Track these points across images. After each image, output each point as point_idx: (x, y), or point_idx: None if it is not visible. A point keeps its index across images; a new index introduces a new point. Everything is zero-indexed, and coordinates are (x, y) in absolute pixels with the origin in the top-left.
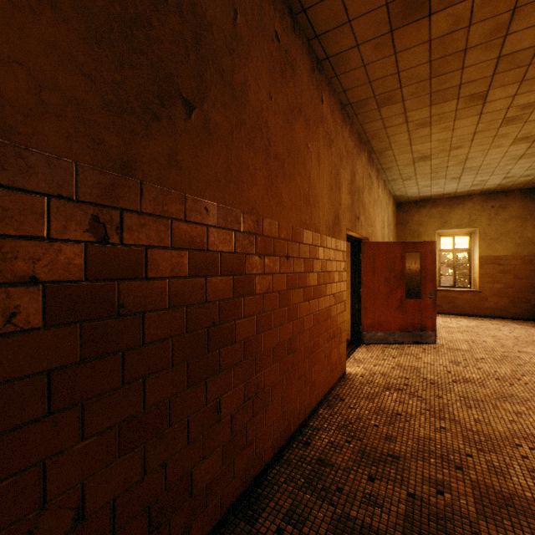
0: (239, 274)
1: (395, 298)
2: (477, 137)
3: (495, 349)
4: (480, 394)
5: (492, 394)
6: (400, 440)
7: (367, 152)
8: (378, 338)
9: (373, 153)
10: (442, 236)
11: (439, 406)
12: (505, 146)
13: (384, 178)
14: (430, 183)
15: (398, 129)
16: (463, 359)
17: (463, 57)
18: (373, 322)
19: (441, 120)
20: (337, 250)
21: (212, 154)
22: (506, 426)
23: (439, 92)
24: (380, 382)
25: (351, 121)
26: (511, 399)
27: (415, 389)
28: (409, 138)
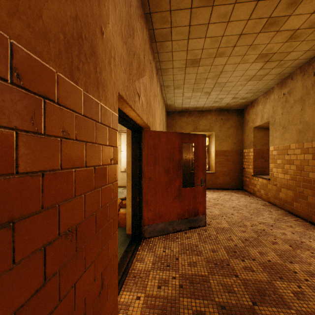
0: None
1: (174, 187)
2: (239, 43)
3: (245, 223)
4: None
5: None
6: None
7: (148, 34)
8: (159, 229)
9: (154, 41)
10: None
11: None
12: (249, 63)
13: (161, 83)
14: (191, 95)
15: (182, 0)
16: (234, 245)
17: None
18: (154, 214)
19: None
20: (89, 118)
21: None
22: None
23: None
24: None
25: None
26: None
27: None
28: (189, 23)
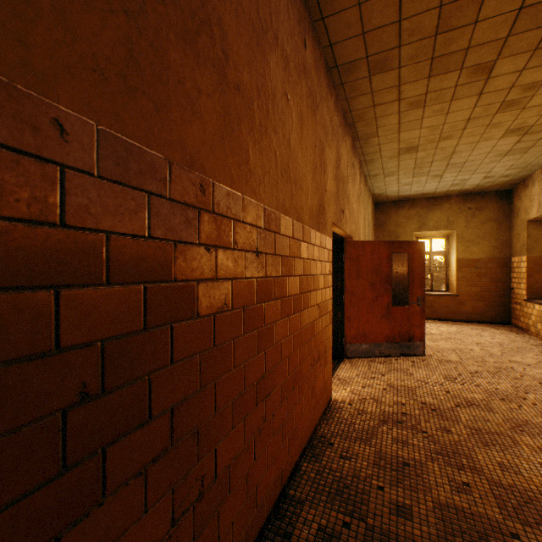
0: (161, 280)
1: (382, 304)
2: (470, 125)
3: (485, 360)
4: (491, 424)
5: (505, 423)
6: (417, 513)
7: (351, 137)
8: (363, 350)
9: (357, 140)
10: (420, 238)
11: (451, 446)
12: (495, 139)
13: (366, 173)
14: (412, 181)
15: (388, 109)
16: (457, 374)
17: (480, 3)
18: (357, 332)
19: (437, 100)
20: (322, 247)
21: (81, 5)
22: (539, 474)
23: (442, 57)
24: (374, 412)
25: (336, 93)
26: (528, 429)
27: (416, 420)
28: (398, 122)
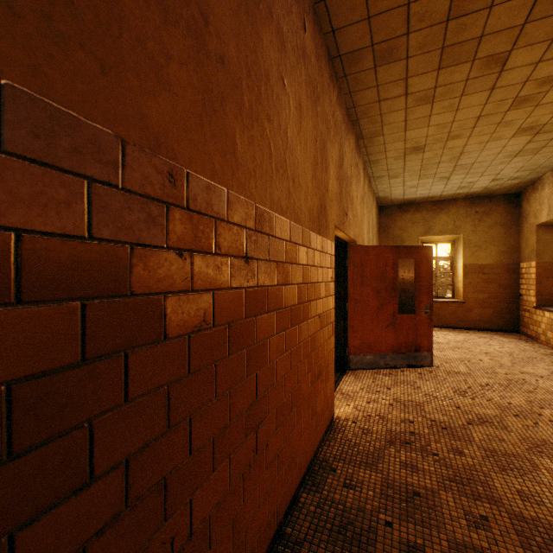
0: (109, 295)
1: (387, 313)
2: (480, 123)
3: (495, 371)
4: (507, 444)
5: (522, 443)
6: None
7: (355, 136)
8: (367, 362)
9: (361, 138)
10: (425, 243)
11: (465, 471)
12: (505, 139)
13: (370, 174)
14: (418, 183)
15: (394, 105)
16: (467, 387)
17: None
18: (361, 343)
19: (447, 95)
20: (323, 252)
21: None
22: None
23: (453, 47)
24: (380, 431)
25: (339, 86)
26: (546, 450)
27: (425, 440)
28: (405, 119)
